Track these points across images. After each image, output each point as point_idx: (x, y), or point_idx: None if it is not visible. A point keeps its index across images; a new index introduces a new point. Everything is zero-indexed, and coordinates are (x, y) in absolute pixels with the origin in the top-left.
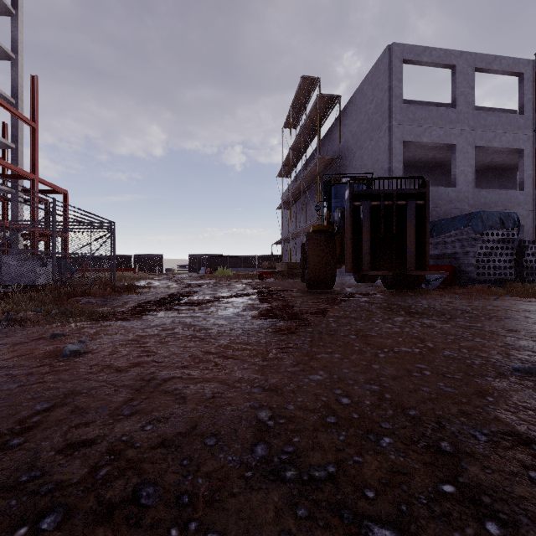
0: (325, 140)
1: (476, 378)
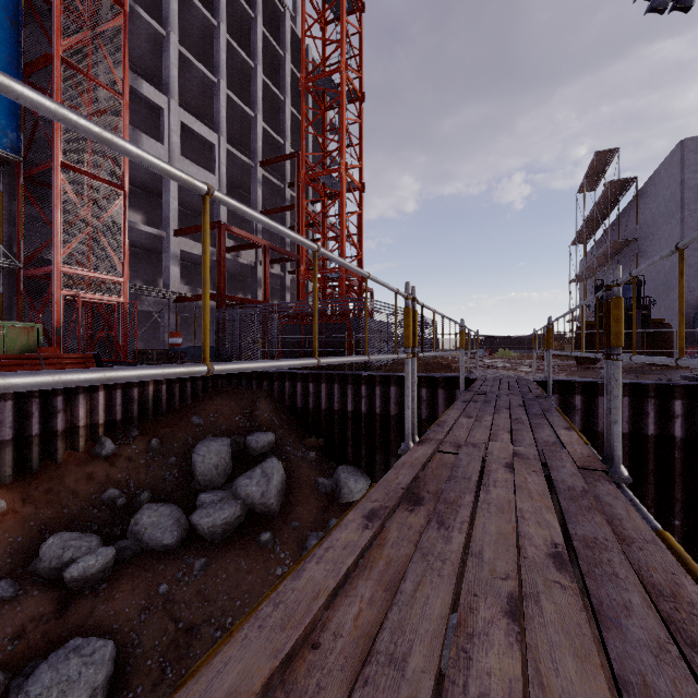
0: (626, 211)
1: (586, 376)
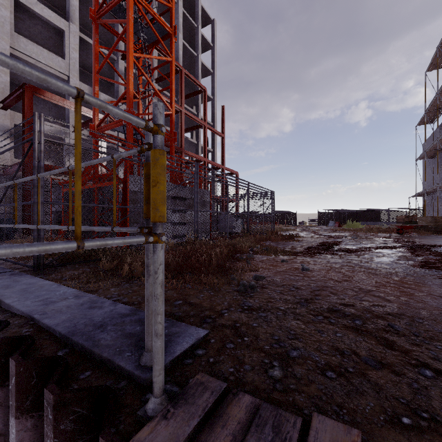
0: None
1: None
